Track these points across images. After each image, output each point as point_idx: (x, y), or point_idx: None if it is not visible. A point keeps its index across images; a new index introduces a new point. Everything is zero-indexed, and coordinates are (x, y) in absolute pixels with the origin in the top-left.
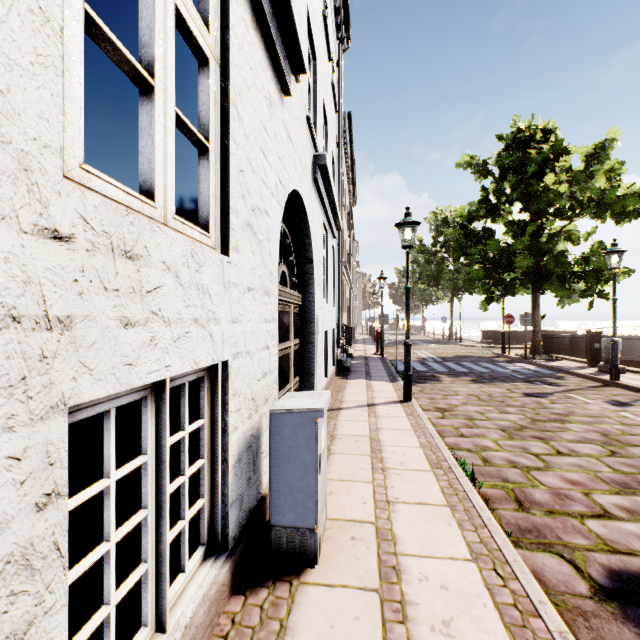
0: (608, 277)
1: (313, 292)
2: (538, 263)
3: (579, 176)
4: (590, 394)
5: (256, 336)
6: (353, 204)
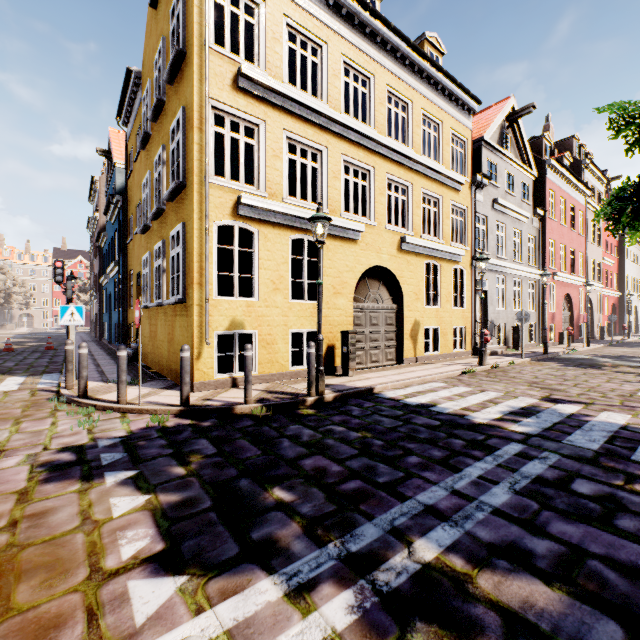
0: None
1: (637, 315)
2: None
3: None
4: None
5: (632, 320)
6: None
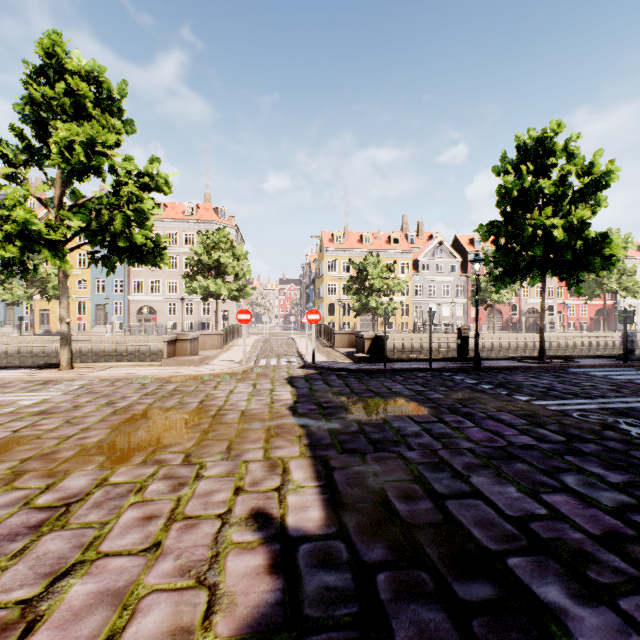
0: None
1: None
2: None
3: None
4: None
5: None
6: None
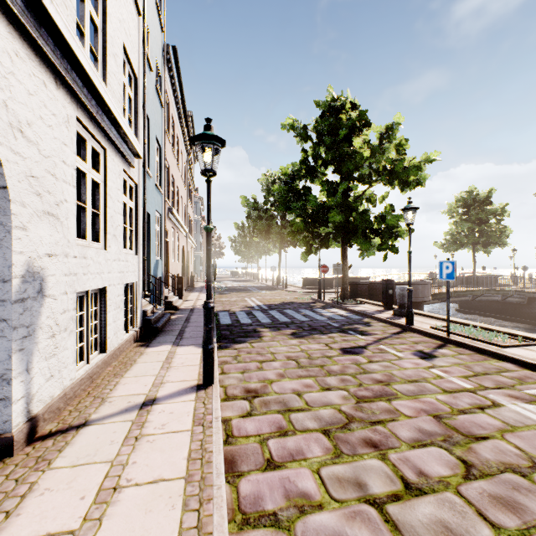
0: (397, 234)
1: (9, 223)
2: (347, 219)
3: (376, 149)
4: (397, 344)
5: None
6: (194, 160)
